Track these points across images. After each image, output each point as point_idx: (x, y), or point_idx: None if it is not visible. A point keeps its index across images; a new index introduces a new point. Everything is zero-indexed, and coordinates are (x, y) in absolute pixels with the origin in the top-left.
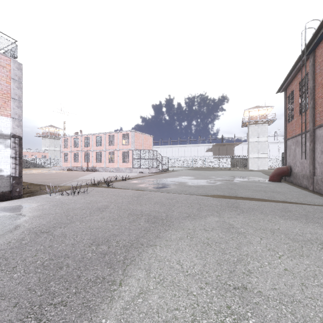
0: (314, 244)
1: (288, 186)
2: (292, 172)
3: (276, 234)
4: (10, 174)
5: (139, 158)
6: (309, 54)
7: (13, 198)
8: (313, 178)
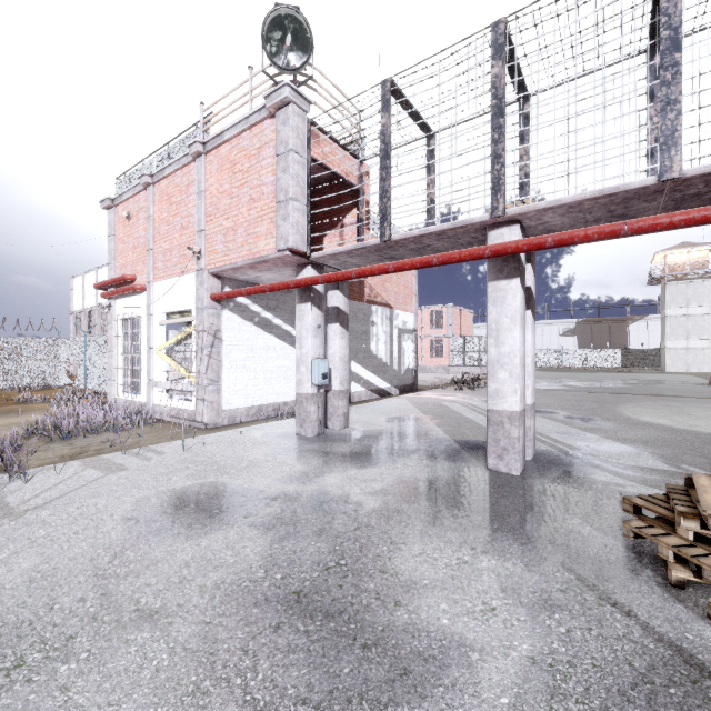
0: None
1: None
2: None
3: (709, 408)
4: (412, 367)
5: (461, 350)
6: None
7: (414, 391)
8: None
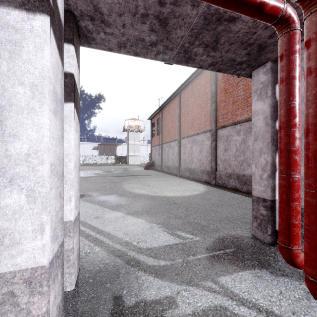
0: (160, 180)
1: (153, 171)
2: (154, 164)
3: (152, 180)
4: None
5: None
6: (160, 110)
7: None
8: (162, 166)
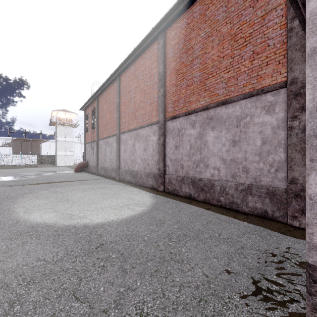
0: (91, 188)
1: (86, 173)
2: (88, 165)
3: (78, 189)
4: None
5: None
6: (96, 98)
7: None
8: (98, 167)
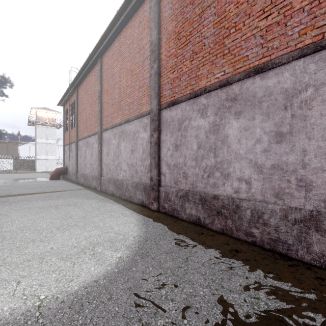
0: (53, 207)
1: (63, 182)
2: (68, 171)
3: (32, 209)
4: None
5: None
6: (75, 89)
7: None
8: (77, 174)
